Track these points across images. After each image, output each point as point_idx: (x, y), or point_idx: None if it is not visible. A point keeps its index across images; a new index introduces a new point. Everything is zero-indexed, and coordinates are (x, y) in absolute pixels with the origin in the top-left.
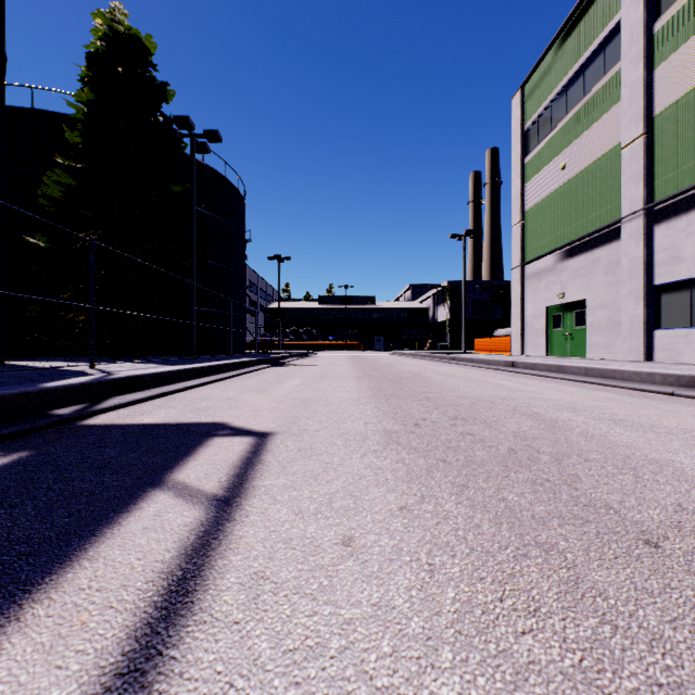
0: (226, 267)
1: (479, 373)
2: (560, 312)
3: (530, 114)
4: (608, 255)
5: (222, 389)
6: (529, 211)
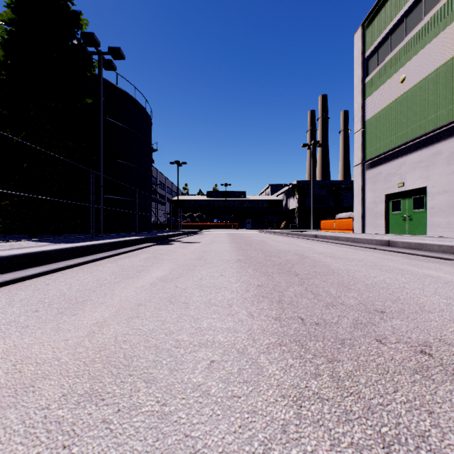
0: (135, 166)
1: (363, 253)
2: (399, 198)
3: (370, 44)
4: (450, 148)
5: (19, 295)
6: (369, 120)
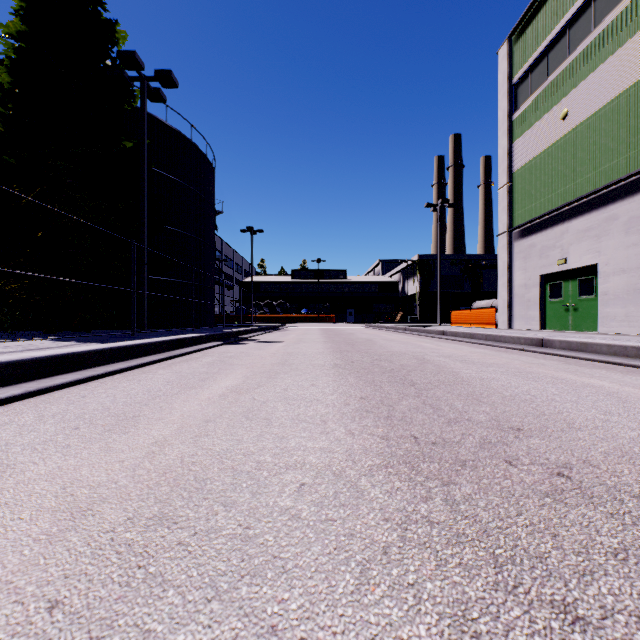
0: (192, 236)
1: (506, 356)
2: (559, 280)
3: (520, 64)
4: (630, 210)
5: (50, 409)
6: (518, 170)
